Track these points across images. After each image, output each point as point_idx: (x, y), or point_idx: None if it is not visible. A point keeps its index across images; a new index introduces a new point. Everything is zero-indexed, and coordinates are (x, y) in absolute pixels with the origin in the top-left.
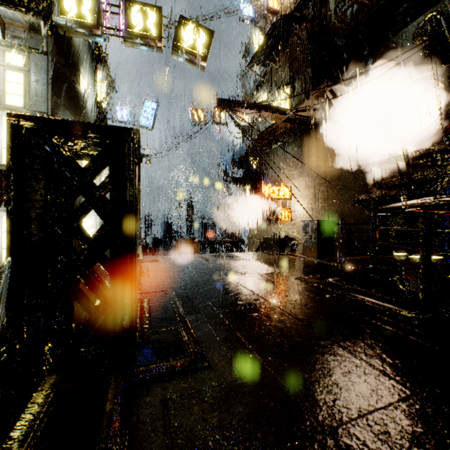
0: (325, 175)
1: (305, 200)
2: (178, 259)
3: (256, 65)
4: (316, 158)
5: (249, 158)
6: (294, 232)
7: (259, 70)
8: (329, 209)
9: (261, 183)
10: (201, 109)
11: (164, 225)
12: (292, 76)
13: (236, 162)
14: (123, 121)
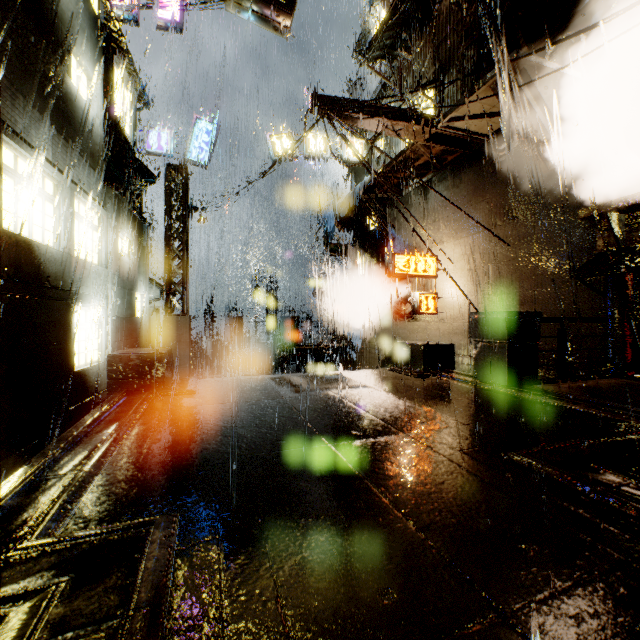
0: (502, 233)
1: (463, 277)
2: (236, 388)
3: (377, 57)
4: (483, 205)
5: (365, 211)
6: (442, 333)
7: (381, 70)
8: (509, 292)
9: (384, 253)
10: (287, 135)
11: (230, 320)
12: (440, 69)
13: (343, 221)
14: (161, 153)
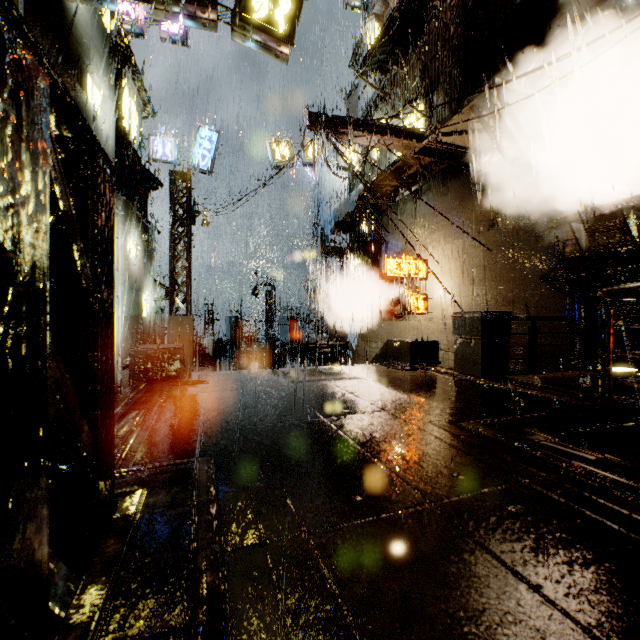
0: (485, 239)
1: (450, 280)
2: (243, 379)
3: (371, 71)
4: (468, 213)
5: (360, 217)
6: (431, 331)
7: (375, 82)
8: (491, 294)
9: (379, 256)
10: (286, 142)
11: (230, 320)
12: (429, 85)
13: (339, 224)
14: (165, 160)
